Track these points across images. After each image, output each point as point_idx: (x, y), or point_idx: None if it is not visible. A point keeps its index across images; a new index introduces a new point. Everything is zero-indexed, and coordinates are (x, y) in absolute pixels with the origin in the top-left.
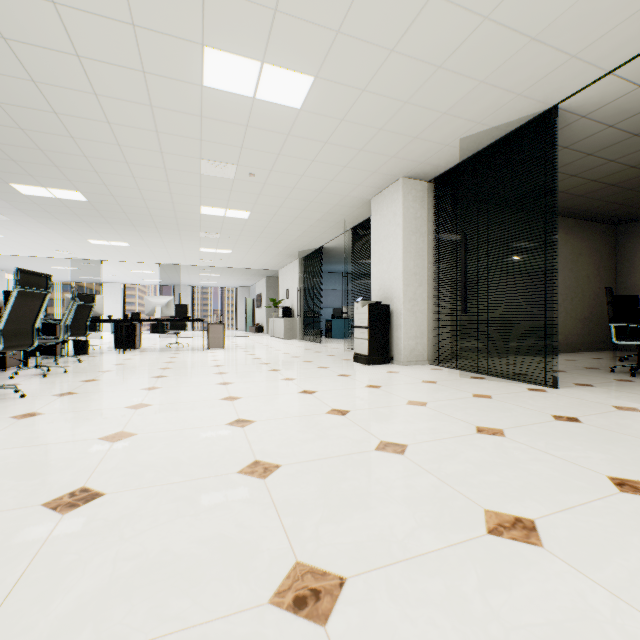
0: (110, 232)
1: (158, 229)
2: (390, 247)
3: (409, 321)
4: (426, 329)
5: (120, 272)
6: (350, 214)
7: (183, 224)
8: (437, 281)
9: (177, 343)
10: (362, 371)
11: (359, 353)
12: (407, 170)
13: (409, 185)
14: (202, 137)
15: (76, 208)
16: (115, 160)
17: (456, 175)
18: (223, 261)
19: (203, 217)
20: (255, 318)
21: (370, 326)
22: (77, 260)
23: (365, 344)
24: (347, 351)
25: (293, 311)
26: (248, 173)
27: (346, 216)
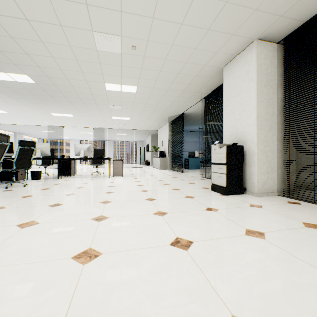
0: (59, 107)
1: (84, 104)
2: (242, 100)
3: (261, 159)
4: (275, 166)
5: (76, 133)
6: (205, 84)
7: (98, 99)
8: (287, 125)
9: (96, 172)
10: (225, 203)
11: (217, 184)
12: (263, 29)
13: (261, 46)
14: (86, 0)
15: (32, 89)
16: (33, 39)
17: (313, 26)
18: (126, 125)
19: (108, 93)
20: (145, 157)
21: (227, 163)
22: (52, 127)
23: (223, 177)
24: (202, 179)
25: (165, 153)
26: (130, 45)
27: (202, 86)
